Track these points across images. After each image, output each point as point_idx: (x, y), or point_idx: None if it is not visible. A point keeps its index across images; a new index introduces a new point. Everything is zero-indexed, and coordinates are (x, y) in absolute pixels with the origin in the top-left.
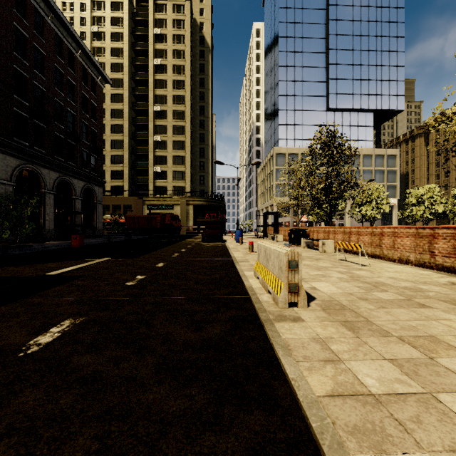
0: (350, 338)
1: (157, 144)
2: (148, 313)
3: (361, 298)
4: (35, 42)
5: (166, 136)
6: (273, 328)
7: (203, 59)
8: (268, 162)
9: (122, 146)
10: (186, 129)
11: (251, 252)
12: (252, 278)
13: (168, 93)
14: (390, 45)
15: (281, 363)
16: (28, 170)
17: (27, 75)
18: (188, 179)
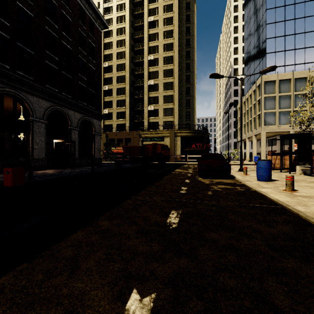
0: None
1: (151, 88)
2: None
3: None
4: None
5: (157, 80)
6: None
7: (189, 10)
8: (252, 93)
9: (124, 92)
10: (174, 71)
11: None
12: None
13: (159, 43)
14: None
15: None
16: (12, 96)
17: None
18: (176, 115)
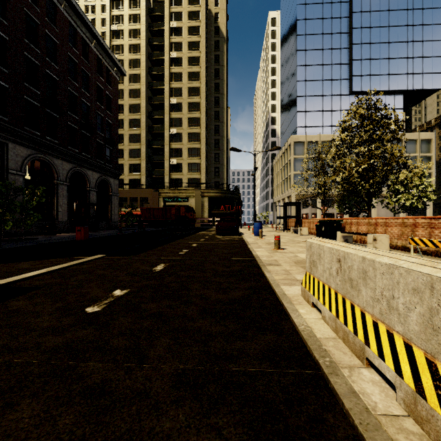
0: None
1: (173, 137)
2: None
3: None
4: (47, 30)
5: (181, 128)
6: None
7: (218, 50)
8: (285, 152)
9: (139, 140)
10: (201, 120)
11: (277, 249)
12: (301, 303)
13: (183, 86)
14: (424, 18)
15: None
16: (40, 161)
17: (39, 63)
18: (203, 171)
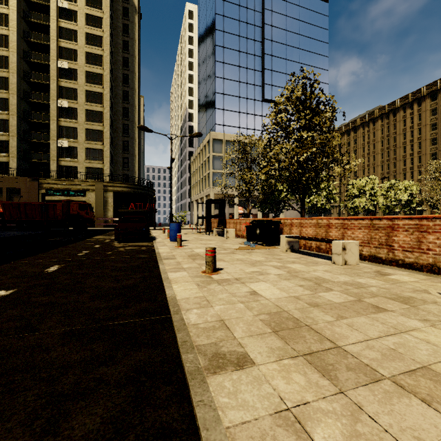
0: None
1: (63, 112)
2: None
3: None
4: None
5: (76, 102)
6: None
7: (127, 18)
8: (203, 149)
9: (6, 107)
10: (104, 97)
11: (210, 273)
12: None
13: (79, 48)
14: (317, 48)
15: None
16: None
17: None
18: (107, 160)
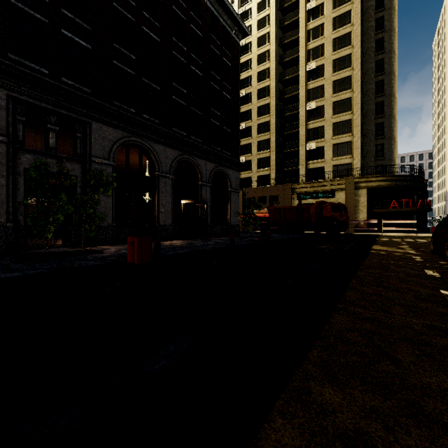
0: None
1: (310, 114)
2: None
3: None
4: None
5: (322, 99)
6: None
7: None
8: None
9: (268, 128)
10: (353, 79)
11: None
12: None
13: (325, 40)
14: None
15: None
16: (137, 147)
17: (133, 18)
18: (357, 152)
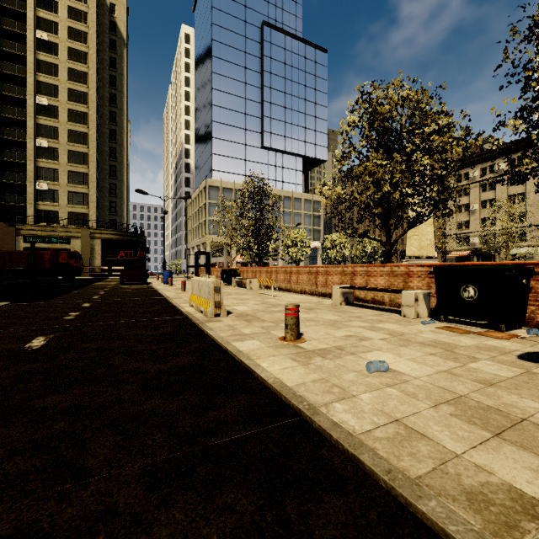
0: (245, 324)
1: (42, 152)
2: (109, 329)
3: (261, 311)
4: None
5: (57, 142)
6: (204, 324)
7: (115, 52)
8: (200, 194)
9: None
10: (89, 138)
11: (183, 291)
12: (187, 307)
13: (60, 84)
14: (316, 98)
15: (208, 333)
16: None
17: None
18: (93, 205)
